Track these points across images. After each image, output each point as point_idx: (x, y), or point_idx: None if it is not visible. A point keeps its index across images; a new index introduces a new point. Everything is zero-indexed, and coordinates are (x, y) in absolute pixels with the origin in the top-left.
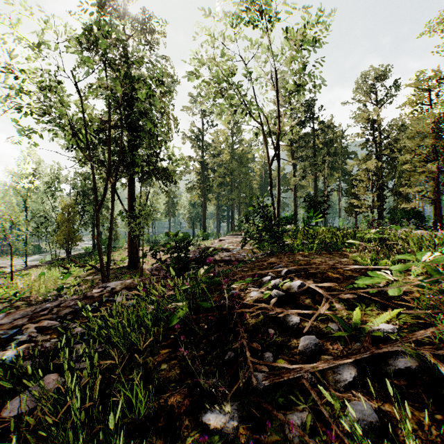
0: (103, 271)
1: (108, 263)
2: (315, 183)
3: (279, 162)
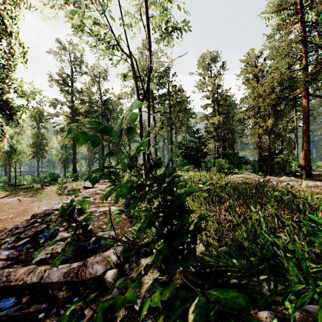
0: None
1: None
2: (171, 133)
3: (149, 104)
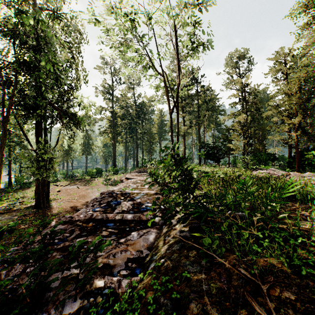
0: None
1: None
2: (199, 131)
3: (178, 111)
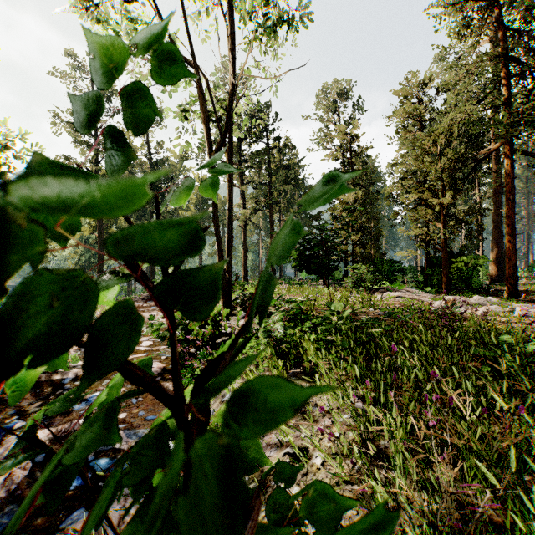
0: None
1: None
2: (271, 219)
3: (230, 161)
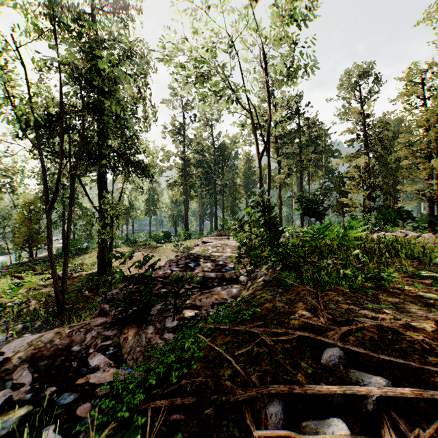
0: (57, 286)
1: (64, 275)
2: (301, 181)
3: (269, 156)
